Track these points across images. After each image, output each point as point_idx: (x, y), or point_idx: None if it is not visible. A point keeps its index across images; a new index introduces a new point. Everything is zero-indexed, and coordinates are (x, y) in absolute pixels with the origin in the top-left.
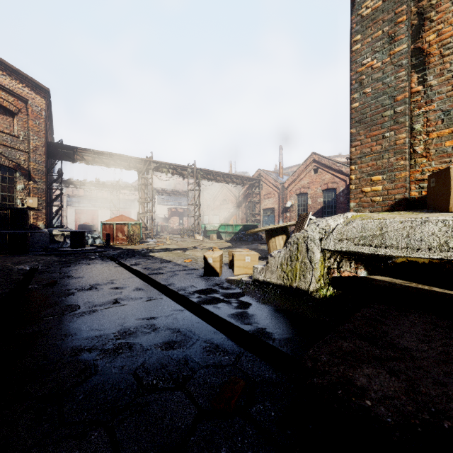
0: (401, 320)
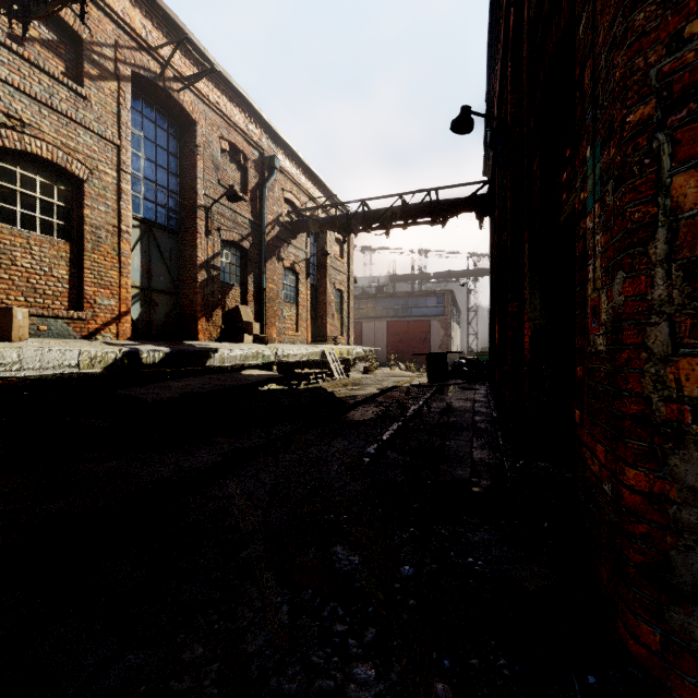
0: (133, 390)
